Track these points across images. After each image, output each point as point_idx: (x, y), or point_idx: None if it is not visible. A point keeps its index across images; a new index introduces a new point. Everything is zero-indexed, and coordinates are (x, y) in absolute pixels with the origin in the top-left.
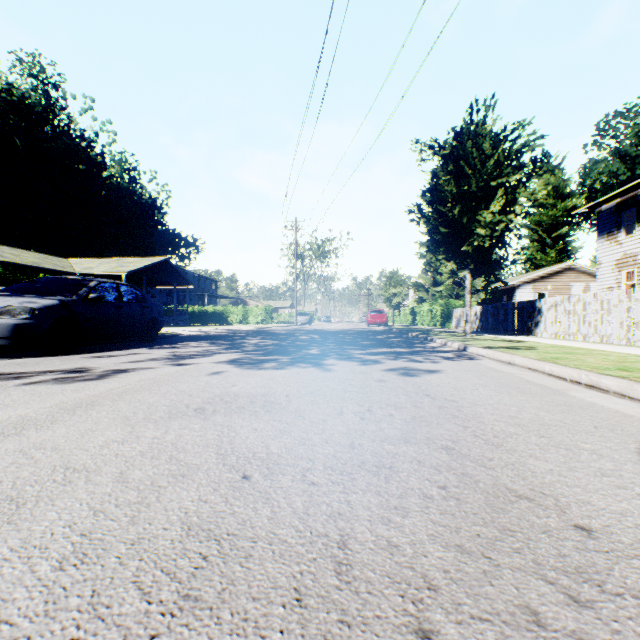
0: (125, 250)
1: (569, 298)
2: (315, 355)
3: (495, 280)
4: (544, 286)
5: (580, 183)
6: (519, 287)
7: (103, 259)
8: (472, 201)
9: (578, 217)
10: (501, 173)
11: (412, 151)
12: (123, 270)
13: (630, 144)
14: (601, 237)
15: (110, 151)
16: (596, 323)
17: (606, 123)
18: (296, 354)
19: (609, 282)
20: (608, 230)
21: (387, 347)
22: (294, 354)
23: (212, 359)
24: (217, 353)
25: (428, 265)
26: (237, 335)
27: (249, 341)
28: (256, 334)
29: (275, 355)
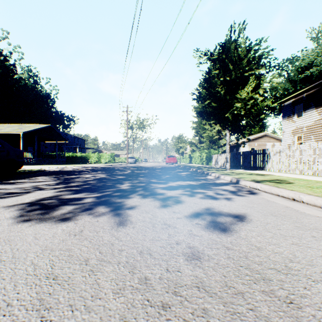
0: (29, 121)
1: (289, 147)
2: (124, 191)
3: (243, 137)
4: (254, 144)
5: (269, 93)
6: (242, 144)
7: (10, 124)
8: (232, 86)
9: (268, 110)
10: (251, 68)
11: (194, 57)
12: (21, 131)
13: (294, 74)
14: (284, 118)
15: (19, 63)
16: (310, 163)
17: (283, 63)
18: (108, 190)
19: (289, 141)
20: (288, 115)
21: (181, 180)
22: (106, 190)
23: (15, 200)
24: (38, 190)
25: (197, 133)
26: (84, 170)
27: (85, 175)
28: (97, 170)
29: (88, 192)
